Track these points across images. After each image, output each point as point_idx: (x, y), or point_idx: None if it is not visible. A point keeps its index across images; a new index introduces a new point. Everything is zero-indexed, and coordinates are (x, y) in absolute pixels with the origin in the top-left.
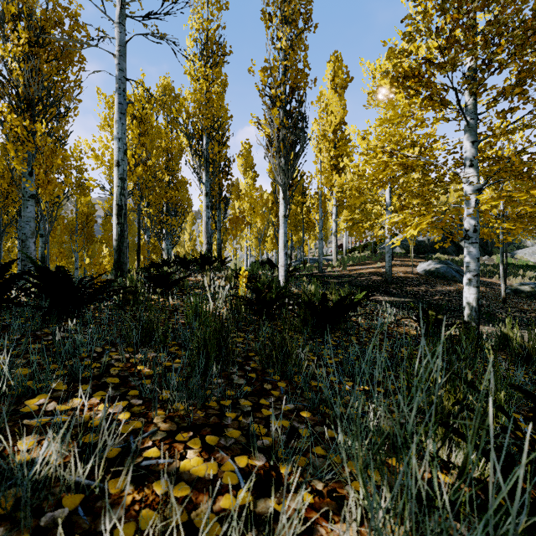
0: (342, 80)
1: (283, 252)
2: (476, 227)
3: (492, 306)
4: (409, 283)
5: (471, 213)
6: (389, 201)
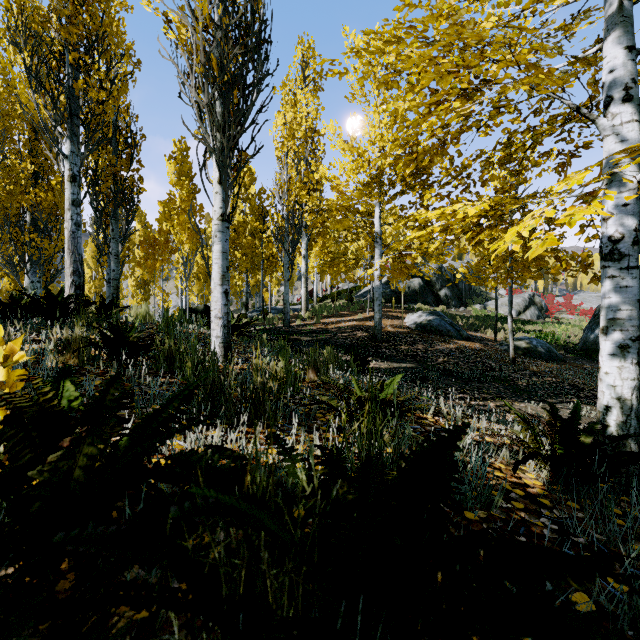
0: (315, 73)
1: (220, 289)
2: (637, 233)
3: (504, 370)
4: (403, 340)
5: (628, 204)
6: (380, 230)
